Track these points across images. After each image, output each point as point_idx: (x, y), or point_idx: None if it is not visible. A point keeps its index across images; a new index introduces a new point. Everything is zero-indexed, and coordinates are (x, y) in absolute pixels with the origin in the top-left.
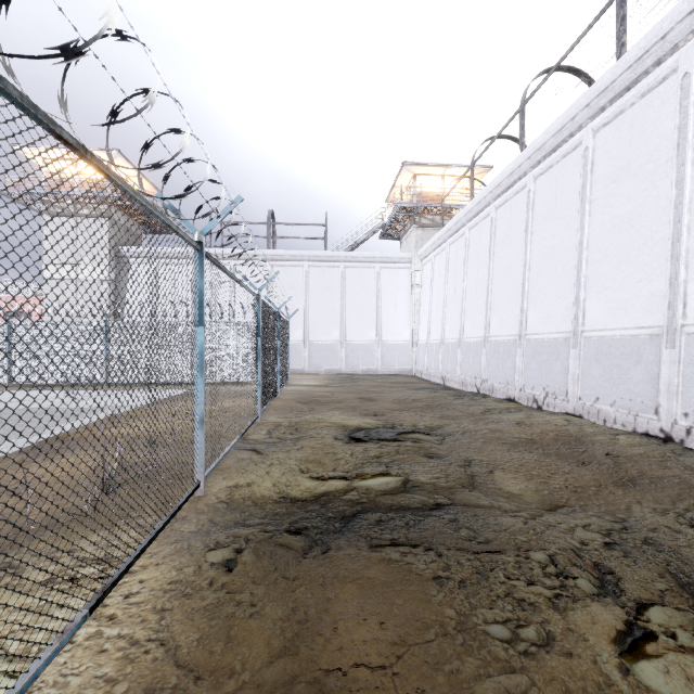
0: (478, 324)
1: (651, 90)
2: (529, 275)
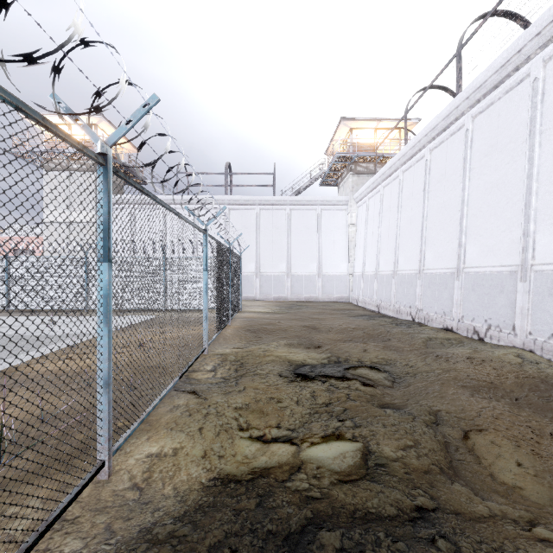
0: (413, 258)
1: None
2: (467, 211)
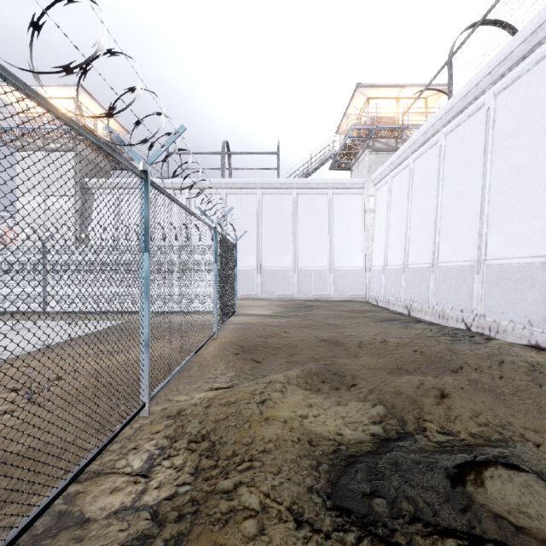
0: (464, 245)
1: None
2: None
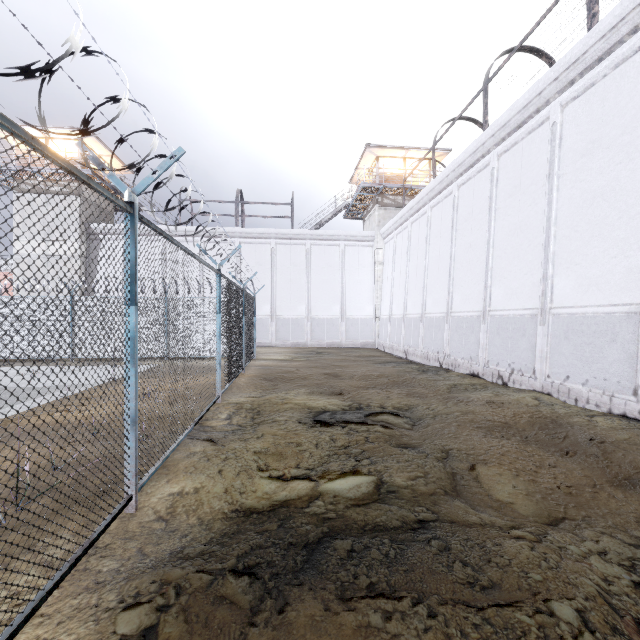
0: (440, 300)
1: (625, 60)
2: (493, 252)
